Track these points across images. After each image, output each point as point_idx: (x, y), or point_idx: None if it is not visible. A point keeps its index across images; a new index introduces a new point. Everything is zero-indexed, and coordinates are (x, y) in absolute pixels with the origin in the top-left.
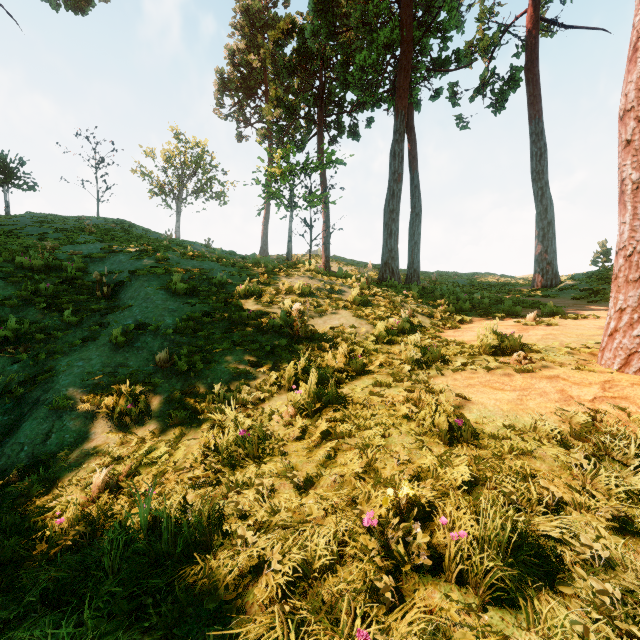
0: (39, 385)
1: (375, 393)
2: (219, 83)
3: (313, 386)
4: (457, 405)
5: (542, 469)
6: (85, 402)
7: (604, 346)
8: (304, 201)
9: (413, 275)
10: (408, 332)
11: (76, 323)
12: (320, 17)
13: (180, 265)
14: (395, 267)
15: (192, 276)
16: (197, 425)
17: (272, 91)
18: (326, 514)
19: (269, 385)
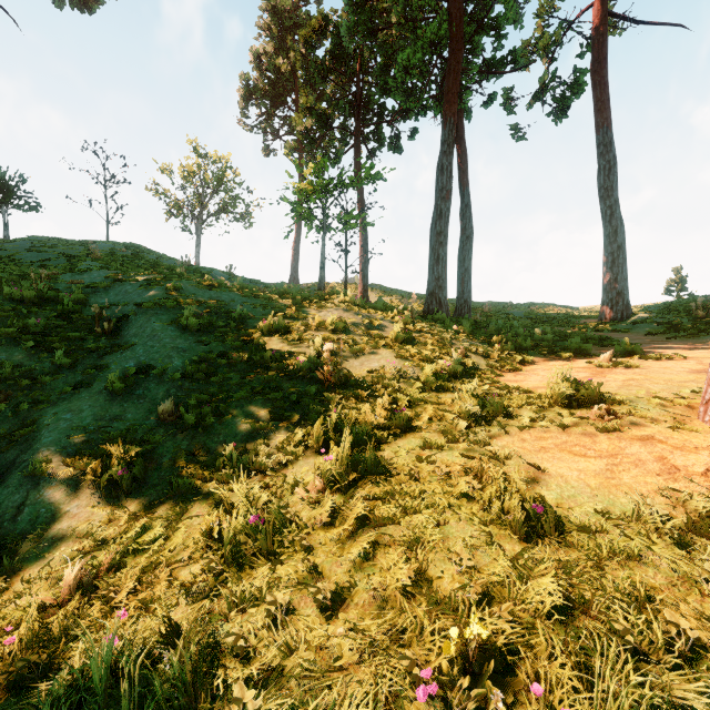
0: (17, 442)
1: (424, 458)
2: (244, 90)
3: (347, 451)
4: (530, 478)
5: (659, 583)
6: (69, 466)
7: (708, 398)
8: (339, 222)
9: (463, 306)
10: (461, 376)
11: (69, 365)
12: (357, 12)
13: (195, 296)
14: (443, 297)
15: (208, 309)
16: (203, 497)
17: (303, 98)
18: (362, 653)
19: (293, 445)
